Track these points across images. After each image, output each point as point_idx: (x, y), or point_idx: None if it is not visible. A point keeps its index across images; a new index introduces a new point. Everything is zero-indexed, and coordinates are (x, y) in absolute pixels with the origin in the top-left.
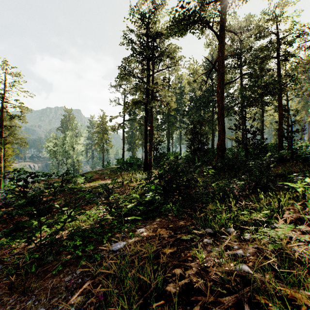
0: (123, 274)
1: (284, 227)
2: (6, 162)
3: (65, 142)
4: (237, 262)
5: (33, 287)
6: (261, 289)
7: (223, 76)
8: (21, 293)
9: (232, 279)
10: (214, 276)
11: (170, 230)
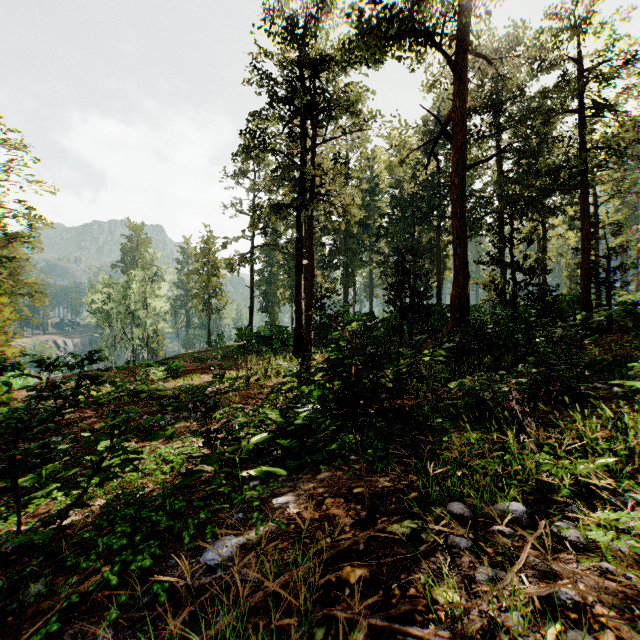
0: None
1: None
2: None
3: (128, 293)
4: None
5: None
6: None
7: (464, 150)
8: None
9: None
10: None
11: (356, 503)
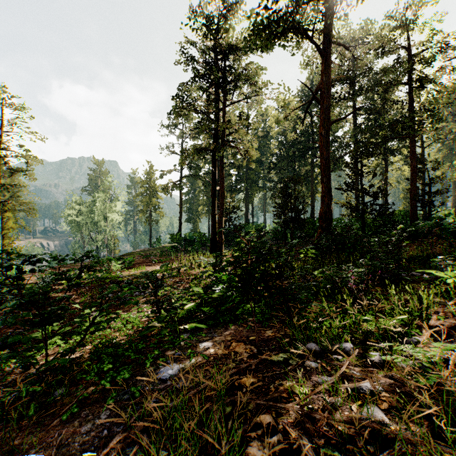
0: (175, 424)
1: (438, 346)
2: (5, 239)
3: (93, 209)
4: (364, 405)
5: (28, 443)
6: (408, 454)
7: (329, 111)
8: (8, 454)
9: (356, 434)
10: (326, 427)
11: (251, 345)
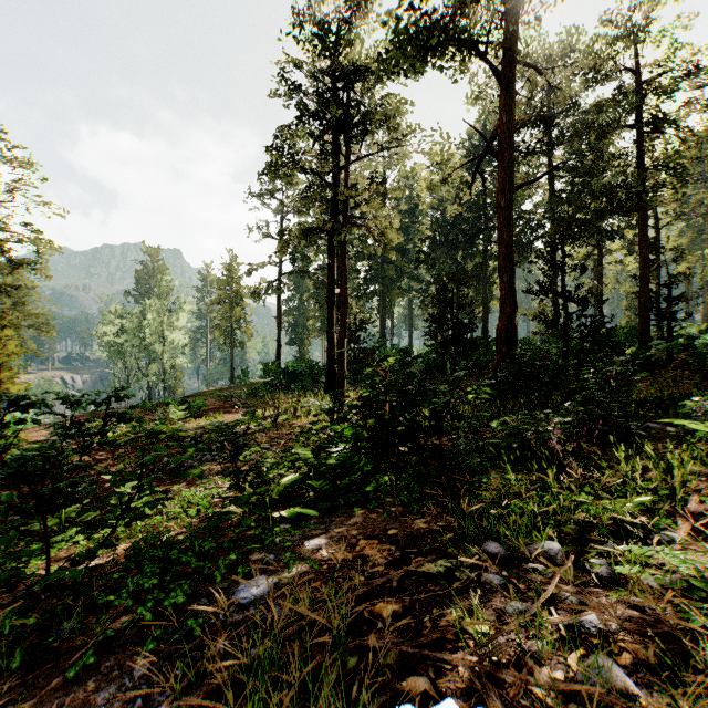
0: (258, 692)
1: None
2: (4, 372)
3: (143, 325)
4: (594, 661)
5: None
6: None
7: (512, 169)
8: None
9: None
10: (526, 699)
11: (390, 544)
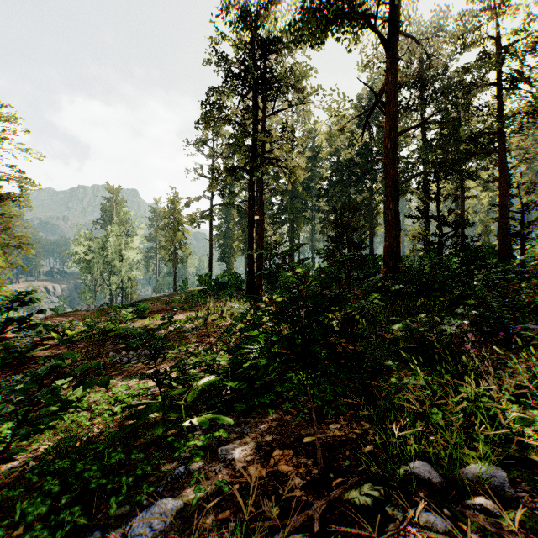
0: None
1: None
2: None
3: (106, 245)
4: None
5: None
6: None
7: (396, 118)
8: None
9: None
10: None
11: (306, 456)
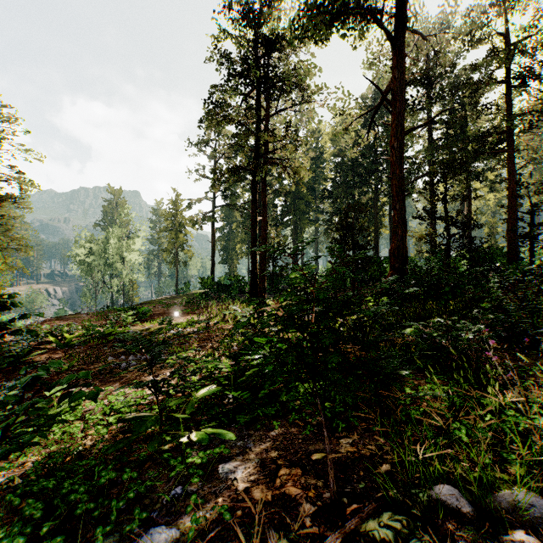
0: None
1: None
2: None
3: (107, 248)
4: None
5: None
6: None
7: (403, 116)
8: None
9: None
10: None
11: (316, 476)
